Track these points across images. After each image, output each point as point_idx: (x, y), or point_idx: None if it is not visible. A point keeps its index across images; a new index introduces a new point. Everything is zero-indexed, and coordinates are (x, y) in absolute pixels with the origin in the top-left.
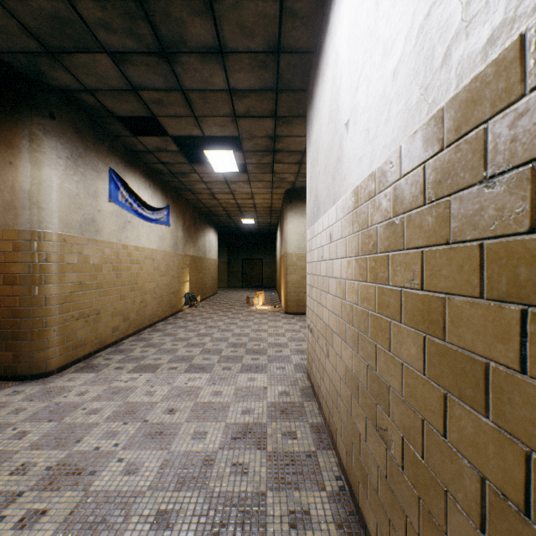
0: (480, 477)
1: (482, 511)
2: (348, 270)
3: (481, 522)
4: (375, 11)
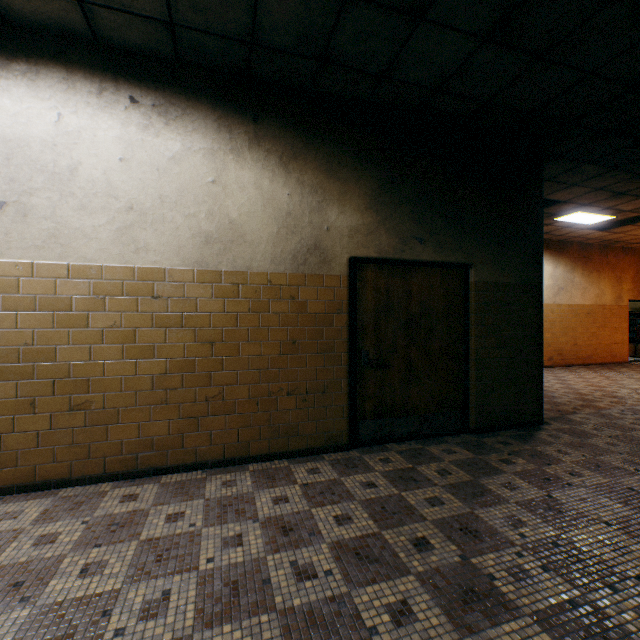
0: (153, 376)
1: (154, 384)
2: (8, 322)
3: (153, 387)
4: (70, 175)
